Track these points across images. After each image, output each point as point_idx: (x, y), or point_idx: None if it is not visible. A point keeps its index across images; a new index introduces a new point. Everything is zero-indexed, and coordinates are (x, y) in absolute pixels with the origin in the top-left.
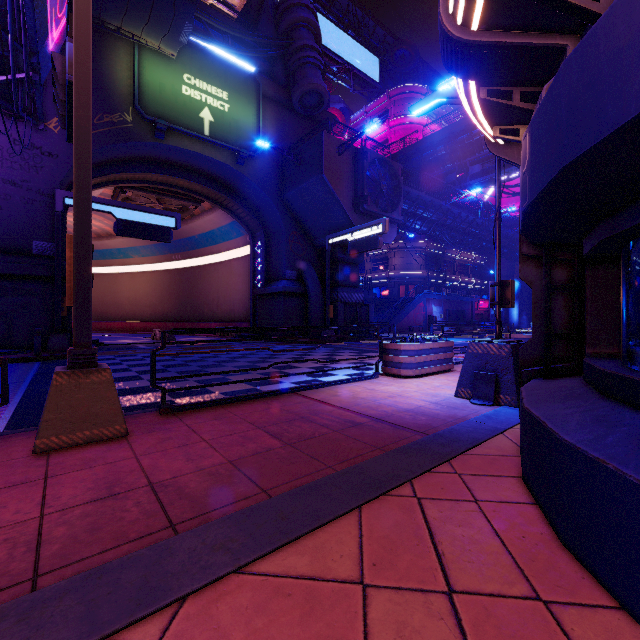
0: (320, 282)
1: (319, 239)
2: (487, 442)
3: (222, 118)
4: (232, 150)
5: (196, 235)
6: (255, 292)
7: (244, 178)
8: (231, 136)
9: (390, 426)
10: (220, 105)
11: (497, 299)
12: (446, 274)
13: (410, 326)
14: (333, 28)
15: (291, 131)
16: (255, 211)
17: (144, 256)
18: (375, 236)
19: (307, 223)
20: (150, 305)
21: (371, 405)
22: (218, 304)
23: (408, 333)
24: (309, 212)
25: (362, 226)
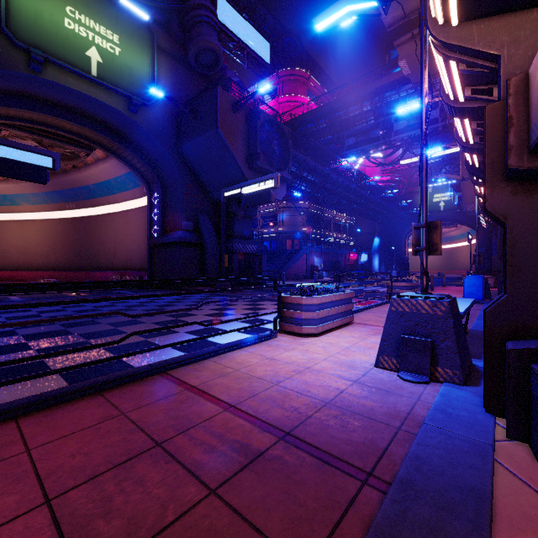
0: (216, 233)
1: (215, 193)
2: (497, 499)
3: (112, 61)
4: (124, 96)
5: (91, 184)
6: (151, 242)
7: (138, 127)
8: (123, 81)
9: (312, 457)
10: (110, 47)
11: (424, 244)
12: (324, 231)
13: (296, 274)
14: (229, 8)
15: (187, 87)
16: (151, 162)
17: (34, 204)
18: (268, 190)
19: (203, 177)
20: (41, 254)
21: (273, 395)
22: (115, 253)
23: (295, 280)
24: (205, 166)
25: (255, 180)
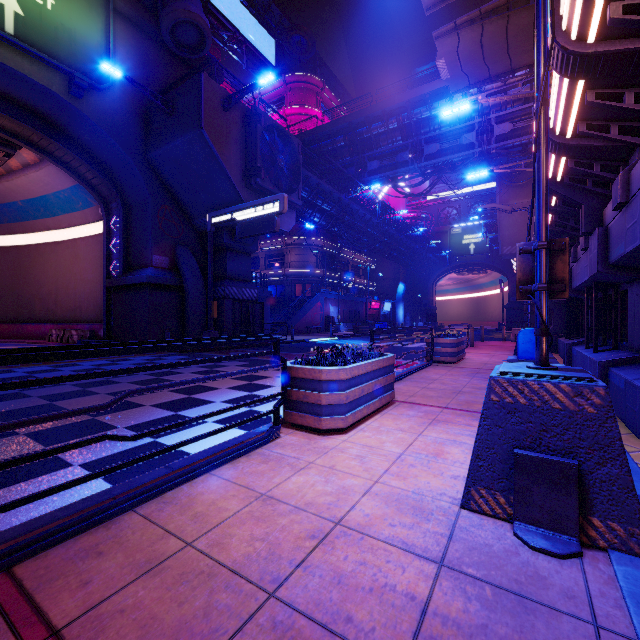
0: (202, 273)
1: (200, 219)
2: None
3: (41, 16)
4: (61, 70)
5: (19, 201)
6: (108, 283)
7: (85, 118)
8: (58, 49)
9: None
10: None
11: (544, 279)
12: (341, 274)
13: (308, 327)
14: None
15: (161, 73)
16: (107, 172)
17: None
18: (271, 216)
19: (184, 196)
20: None
21: None
22: (57, 299)
23: (306, 335)
24: (186, 181)
25: (255, 202)
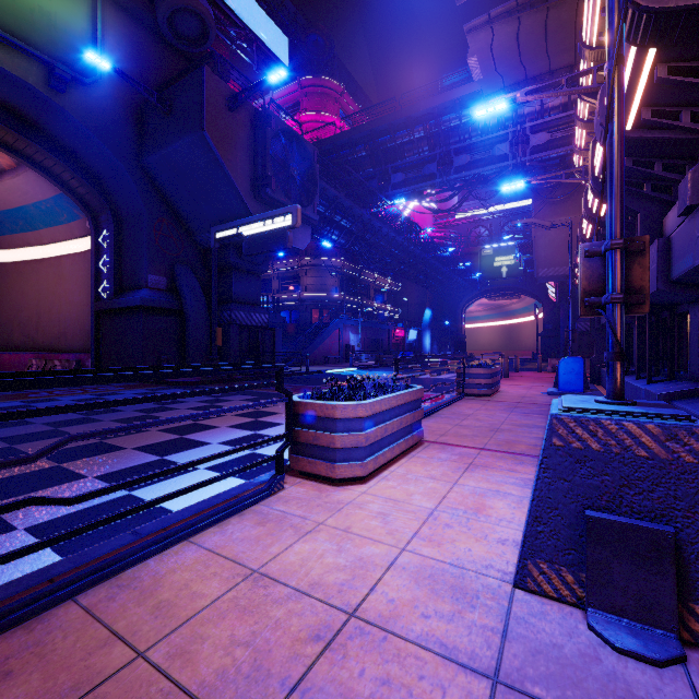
0: (206, 296)
1: (203, 234)
2: None
3: None
4: (38, 60)
5: None
6: (97, 306)
7: (67, 117)
8: (35, 34)
9: None
10: None
11: (619, 287)
12: (362, 299)
13: (325, 357)
14: None
15: (158, 68)
16: (95, 179)
17: None
18: (282, 230)
19: (184, 208)
20: None
21: None
22: (38, 324)
23: (324, 365)
24: (186, 191)
25: (264, 215)
